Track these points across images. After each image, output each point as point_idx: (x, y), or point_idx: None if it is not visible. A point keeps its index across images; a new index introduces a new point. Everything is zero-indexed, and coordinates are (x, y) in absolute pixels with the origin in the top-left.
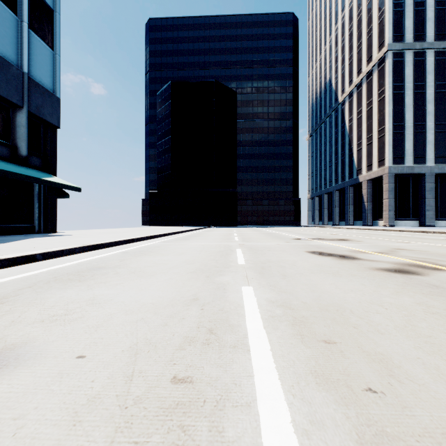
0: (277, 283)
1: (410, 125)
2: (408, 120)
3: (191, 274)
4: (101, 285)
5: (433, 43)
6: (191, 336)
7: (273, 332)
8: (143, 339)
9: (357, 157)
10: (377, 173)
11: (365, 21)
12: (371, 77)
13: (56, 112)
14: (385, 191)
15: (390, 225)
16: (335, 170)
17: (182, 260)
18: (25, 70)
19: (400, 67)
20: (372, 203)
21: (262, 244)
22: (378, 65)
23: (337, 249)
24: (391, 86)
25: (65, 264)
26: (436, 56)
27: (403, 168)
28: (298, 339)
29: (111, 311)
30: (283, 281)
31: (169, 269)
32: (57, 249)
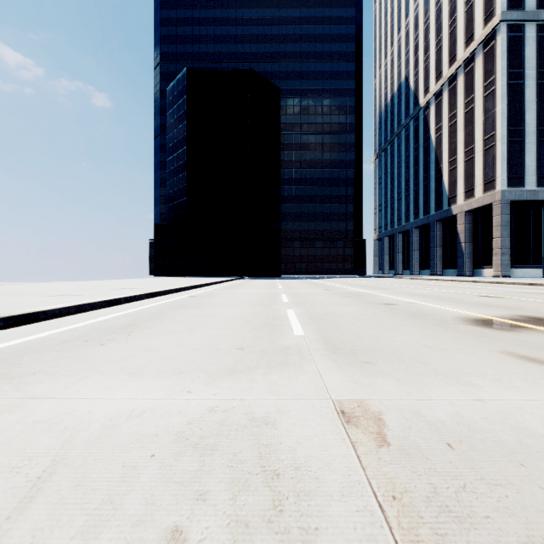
0: None
1: (532, 130)
2: (530, 124)
3: None
4: None
5: None
6: None
7: None
8: None
9: (450, 179)
10: (482, 200)
11: None
12: (472, 64)
13: None
14: (496, 227)
15: (504, 275)
16: (414, 200)
17: None
18: None
19: (518, 46)
20: (472, 243)
21: (492, 413)
22: (483, 46)
23: None
24: (506, 74)
25: None
26: None
27: (523, 192)
28: None
29: None
30: None
31: None
32: None
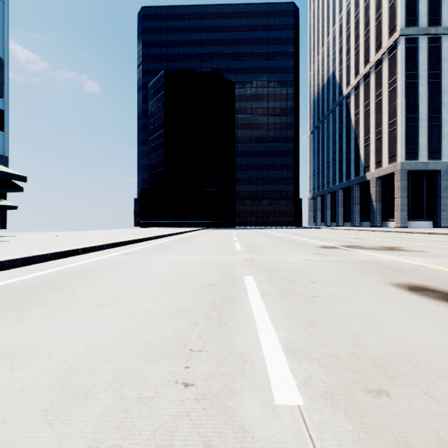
0: None
1: (425, 117)
2: (422, 112)
3: None
4: None
5: None
6: None
7: None
8: None
9: (365, 153)
10: (387, 169)
11: (373, 7)
12: (381, 66)
13: None
14: (397, 190)
15: (403, 226)
16: (339, 168)
17: (66, 359)
18: None
19: (413, 54)
20: (381, 202)
21: (283, 259)
22: (388, 53)
23: (445, 277)
24: (404, 75)
25: None
26: None
27: (417, 164)
28: None
29: None
30: None
31: None
32: None
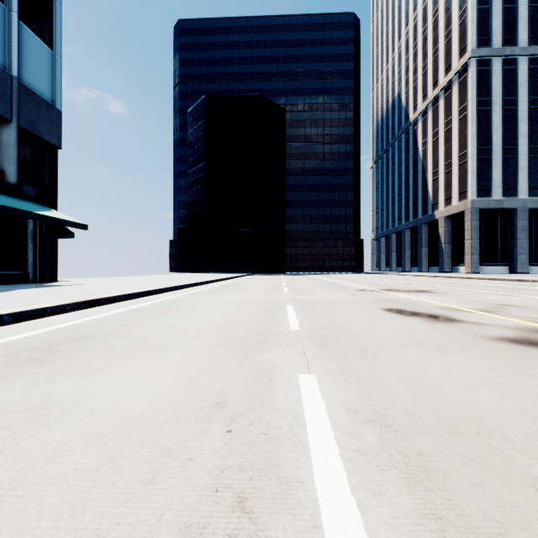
0: (353, 368)
1: (499, 148)
2: (496, 143)
3: (219, 349)
4: (73, 371)
5: (526, 48)
6: (199, 522)
7: (373, 508)
8: (90, 536)
9: (433, 188)
10: (457, 208)
11: (443, 22)
12: (450, 91)
13: (57, 129)
14: (468, 231)
15: (474, 272)
16: (405, 204)
17: (210, 324)
18: (14, 73)
19: (486, 78)
20: (451, 244)
21: (320, 297)
22: (458, 76)
23: (422, 306)
24: (476, 101)
25: (39, 330)
26: (530, 65)
27: (490, 201)
28: (435, 536)
29: (60, 438)
30: (362, 362)
31: (189, 339)
32: (37, 306)
